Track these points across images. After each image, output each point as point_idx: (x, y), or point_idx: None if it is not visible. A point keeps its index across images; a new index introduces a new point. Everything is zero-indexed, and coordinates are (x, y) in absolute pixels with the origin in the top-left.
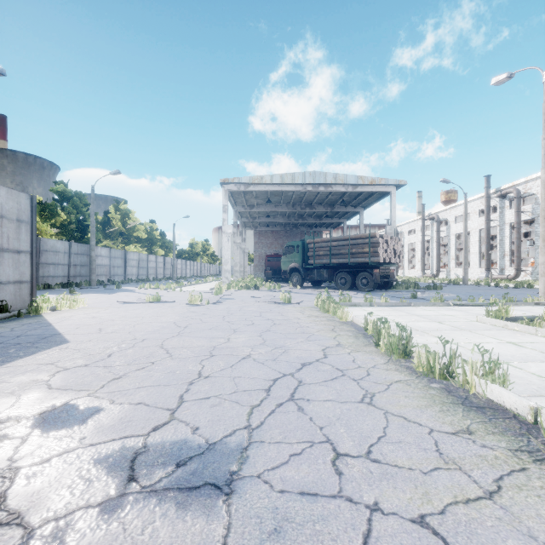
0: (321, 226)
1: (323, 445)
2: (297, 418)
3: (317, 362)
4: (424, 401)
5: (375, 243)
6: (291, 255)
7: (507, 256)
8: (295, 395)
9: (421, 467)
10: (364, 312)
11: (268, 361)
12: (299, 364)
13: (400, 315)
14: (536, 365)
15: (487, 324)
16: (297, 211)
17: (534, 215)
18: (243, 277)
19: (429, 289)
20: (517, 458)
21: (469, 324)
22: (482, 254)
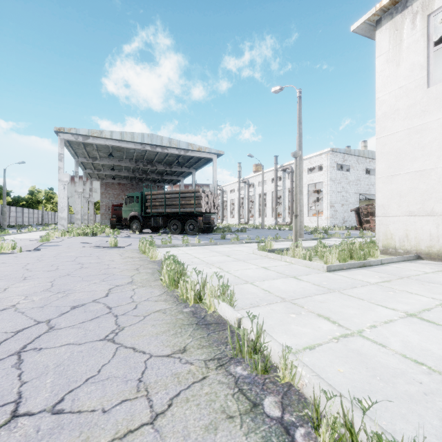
0: (163, 182)
1: (2, 409)
2: (1, 377)
3: (92, 302)
4: (166, 327)
5: (199, 196)
6: (131, 205)
7: (287, 210)
8: (29, 346)
9: (108, 404)
10: (177, 252)
11: (33, 309)
12: (68, 308)
13: (204, 252)
14: (268, 282)
15: (258, 255)
16: (141, 167)
17: None
18: (88, 224)
19: (238, 232)
20: (205, 368)
21: (247, 255)
22: (273, 208)
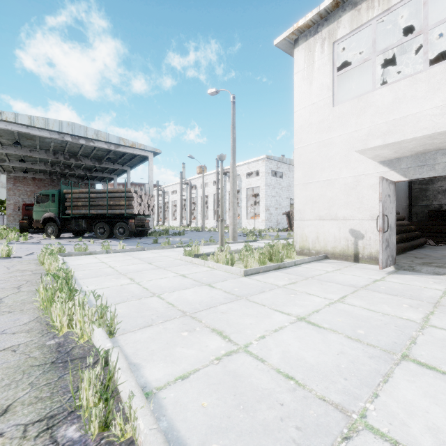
0: (93, 179)
1: None
2: None
3: None
4: (1, 374)
5: (130, 197)
6: (46, 205)
7: (227, 212)
8: None
9: None
10: (90, 260)
11: None
12: None
13: (124, 260)
14: (178, 293)
15: (184, 260)
16: (62, 161)
17: (239, 188)
18: None
19: (176, 235)
20: (20, 439)
21: (171, 262)
22: (215, 210)
